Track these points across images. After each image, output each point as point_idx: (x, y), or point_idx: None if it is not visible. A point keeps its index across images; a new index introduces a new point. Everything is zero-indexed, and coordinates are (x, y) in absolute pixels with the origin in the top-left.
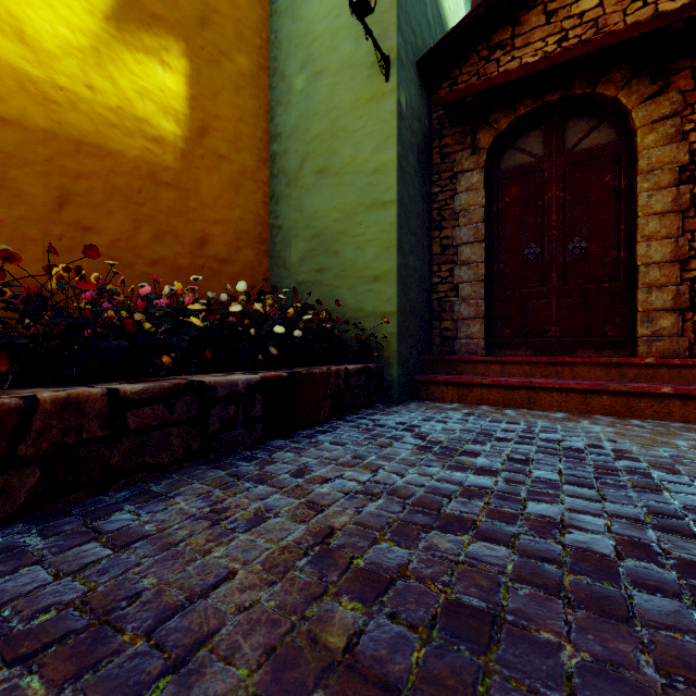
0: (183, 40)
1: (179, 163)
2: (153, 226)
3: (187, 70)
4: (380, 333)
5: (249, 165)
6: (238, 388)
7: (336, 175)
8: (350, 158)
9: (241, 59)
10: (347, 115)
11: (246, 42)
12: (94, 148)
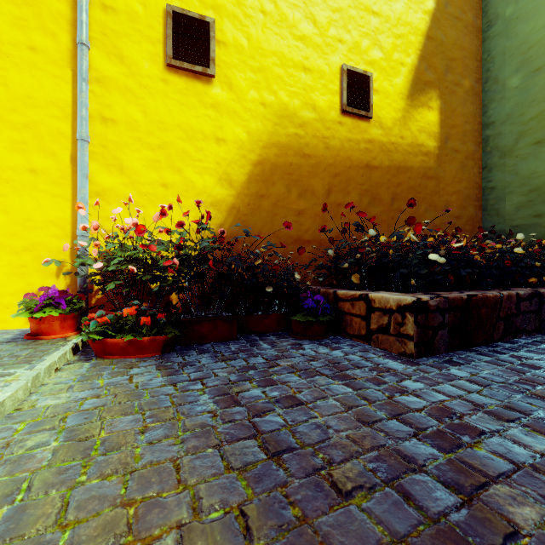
0: (437, 89)
1: (436, 163)
2: (425, 204)
3: (439, 105)
4: None
5: (470, 151)
6: None
7: None
8: None
9: (466, 82)
10: None
11: (468, 69)
12: (403, 168)
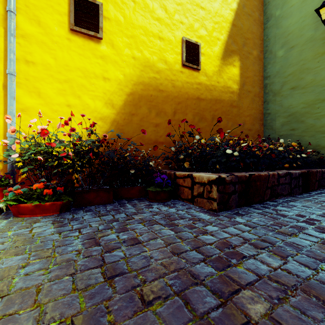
0: (238, 55)
1: (237, 98)
2: (231, 121)
3: (239, 64)
4: None
5: (257, 92)
6: (296, 175)
7: (302, 89)
8: (311, 80)
9: (254, 52)
10: (309, 62)
11: (256, 45)
12: (218, 100)
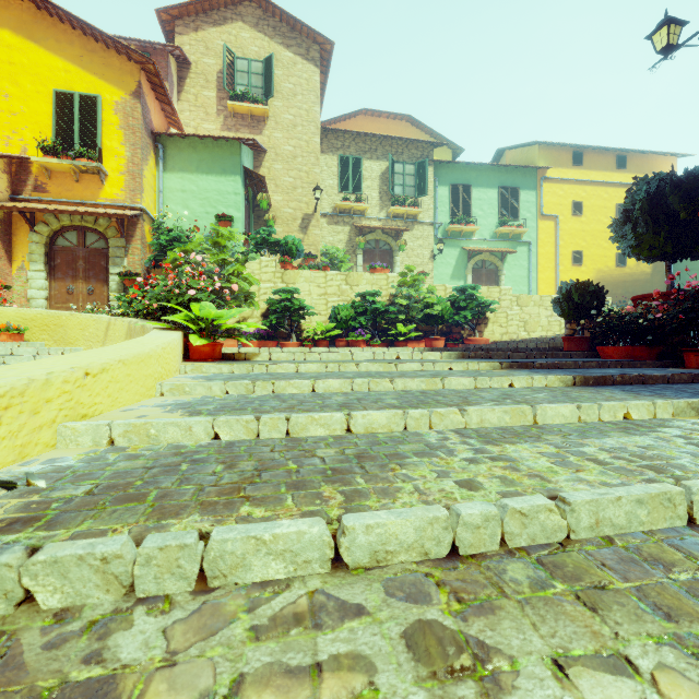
0: None
1: (650, 277)
2: (646, 291)
3: None
4: None
5: None
6: None
7: (696, 271)
8: None
9: None
10: None
11: None
12: (637, 280)
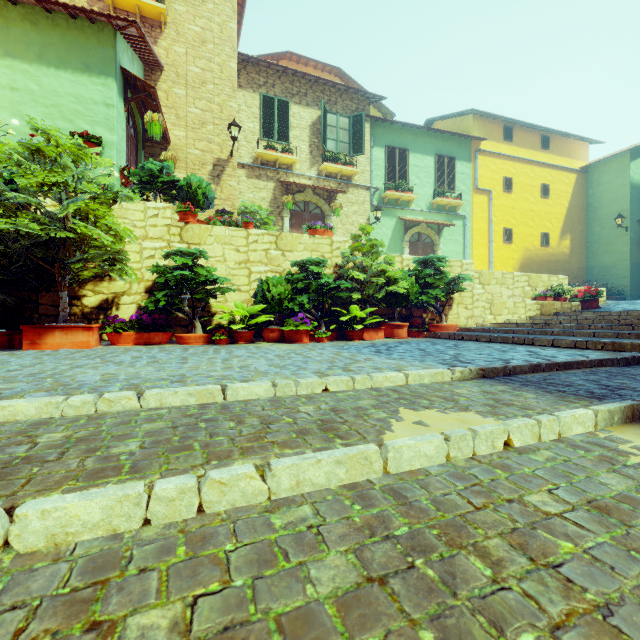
0: (569, 232)
1: (569, 258)
2: (565, 272)
3: (570, 238)
4: (624, 290)
5: (581, 252)
6: None
7: (610, 253)
8: (614, 249)
9: (579, 227)
10: (613, 239)
11: (580, 223)
12: (558, 261)
